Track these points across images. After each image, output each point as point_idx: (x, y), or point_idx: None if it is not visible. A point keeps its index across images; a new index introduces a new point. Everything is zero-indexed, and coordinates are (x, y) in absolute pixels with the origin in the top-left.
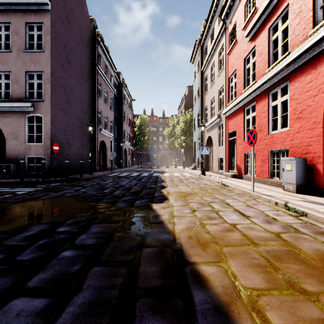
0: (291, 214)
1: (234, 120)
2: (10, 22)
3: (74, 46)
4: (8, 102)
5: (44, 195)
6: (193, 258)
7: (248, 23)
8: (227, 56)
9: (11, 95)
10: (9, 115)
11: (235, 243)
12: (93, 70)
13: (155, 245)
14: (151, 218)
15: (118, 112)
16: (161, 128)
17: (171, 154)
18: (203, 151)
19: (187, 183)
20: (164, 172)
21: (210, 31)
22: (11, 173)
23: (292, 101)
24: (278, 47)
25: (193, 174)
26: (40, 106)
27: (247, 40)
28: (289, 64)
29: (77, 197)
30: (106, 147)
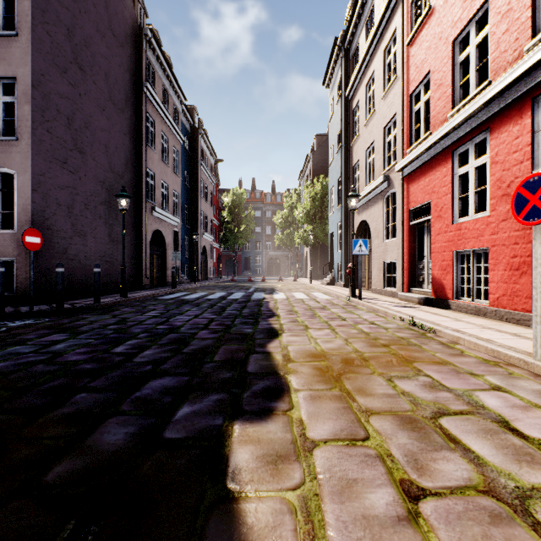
0: None
1: (424, 181)
2: None
3: (93, 37)
4: None
5: None
6: None
7: None
8: (406, 51)
9: None
10: None
11: None
12: (137, 94)
13: None
14: None
15: (191, 180)
16: (269, 213)
17: (286, 256)
18: (357, 247)
19: (327, 320)
20: (274, 290)
21: (364, 13)
22: None
23: None
24: None
25: (331, 295)
26: (10, 152)
27: None
28: None
29: (5, 381)
30: (165, 243)
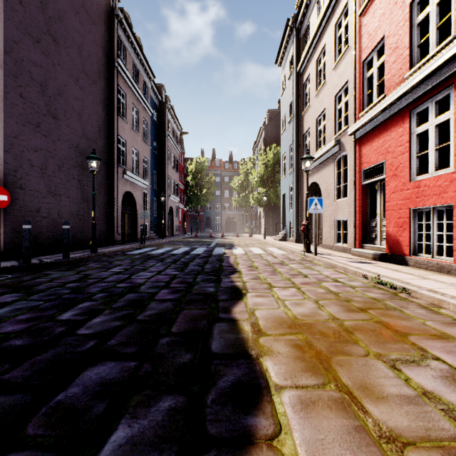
0: None
1: (377, 142)
2: None
3: (67, 12)
4: None
5: None
6: None
7: None
8: (358, 21)
9: None
10: None
11: None
12: (109, 68)
13: None
14: None
15: (159, 149)
16: (227, 178)
17: (242, 216)
18: (313, 206)
19: (289, 277)
20: (233, 245)
21: None
22: None
23: None
24: None
25: (286, 250)
26: None
27: None
28: None
29: None
30: (136, 203)
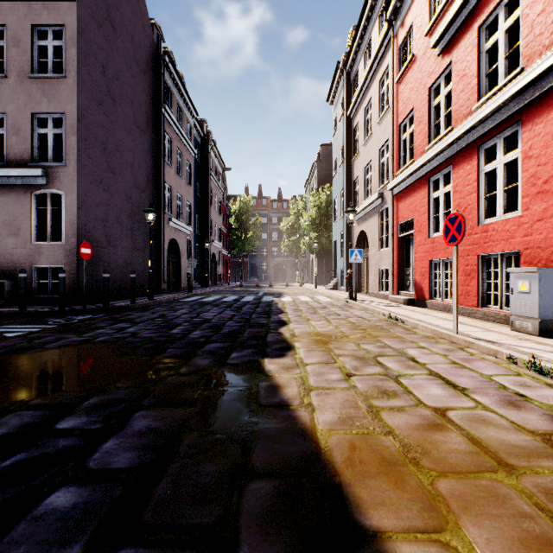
0: (550, 383)
1: (409, 200)
2: (4, 24)
3: (122, 69)
4: (0, 168)
5: (56, 339)
6: (371, 517)
7: (437, 21)
8: (396, 87)
9: (7, 156)
10: (3, 192)
11: (460, 465)
12: (156, 114)
13: (275, 470)
14: (261, 393)
15: (201, 190)
16: (275, 219)
17: (293, 262)
18: (353, 256)
19: (325, 315)
20: (281, 294)
21: (363, 44)
22: (6, 296)
23: (529, 161)
24: (498, 62)
25: (333, 298)
26: (59, 176)
27: (436, 54)
28: (522, 90)
29: (117, 345)
30: (180, 251)
